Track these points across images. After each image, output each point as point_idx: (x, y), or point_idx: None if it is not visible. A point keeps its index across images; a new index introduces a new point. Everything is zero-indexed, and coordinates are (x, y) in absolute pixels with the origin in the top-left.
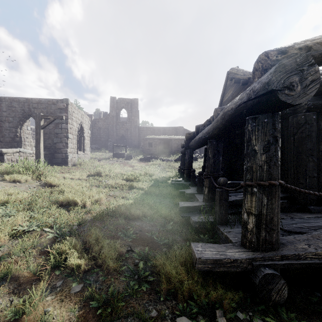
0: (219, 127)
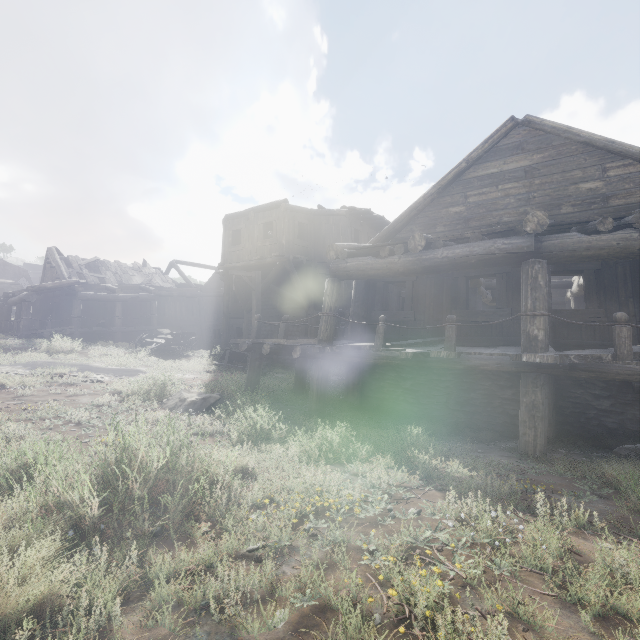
0: (19, 301)
